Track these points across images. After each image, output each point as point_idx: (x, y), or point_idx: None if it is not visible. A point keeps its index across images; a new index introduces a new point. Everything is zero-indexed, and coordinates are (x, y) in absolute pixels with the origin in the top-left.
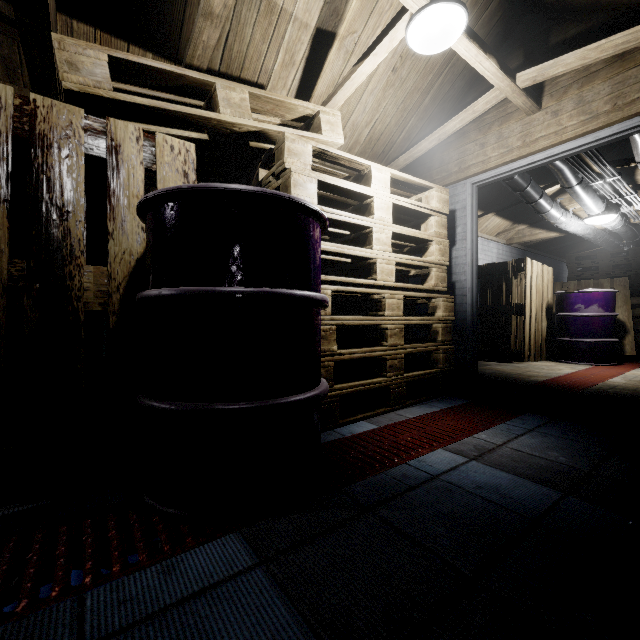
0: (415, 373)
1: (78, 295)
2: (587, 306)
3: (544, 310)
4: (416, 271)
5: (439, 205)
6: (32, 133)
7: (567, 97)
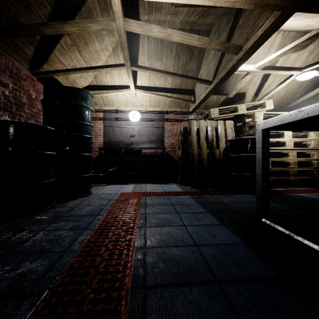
0: (302, 177)
1: (216, 155)
2: None
3: None
4: (305, 142)
5: None
6: (207, 127)
7: None
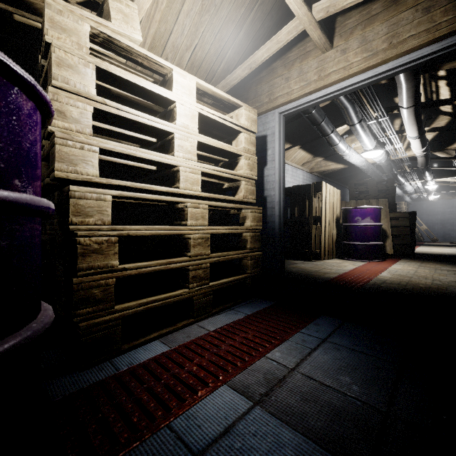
0: (222, 281)
1: None
2: (363, 218)
3: (334, 221)
4: (229, 184)
5: (247, 123)
6: None
7: (353, 37)
